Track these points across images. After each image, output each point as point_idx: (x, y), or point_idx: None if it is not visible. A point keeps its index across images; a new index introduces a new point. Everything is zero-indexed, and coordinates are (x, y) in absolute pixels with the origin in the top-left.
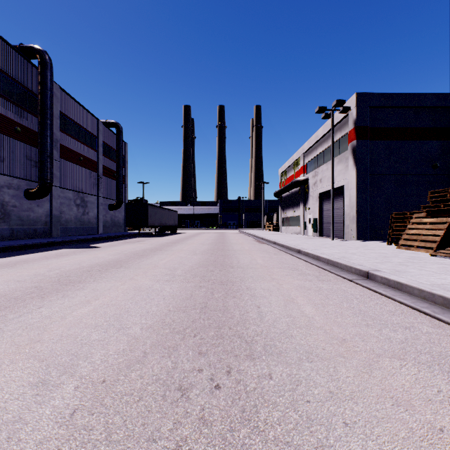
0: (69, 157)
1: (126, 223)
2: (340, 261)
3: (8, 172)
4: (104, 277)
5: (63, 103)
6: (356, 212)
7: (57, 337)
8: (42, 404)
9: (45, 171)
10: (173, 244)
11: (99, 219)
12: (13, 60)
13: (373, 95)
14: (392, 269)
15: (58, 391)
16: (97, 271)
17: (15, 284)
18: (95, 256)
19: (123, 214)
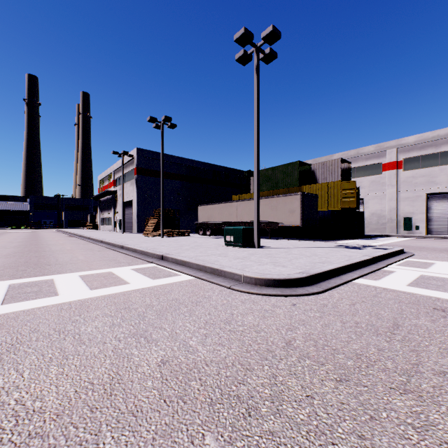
0: None
1: None
2: (98, 239)
3: None
4: None
5: None
6: (137, 217)
7: None
8: None
9: None
10: None
11: None
12: None
13: (146, 151)
14: (113, 239)
15: None
16: None
17: None
18: None
19: None
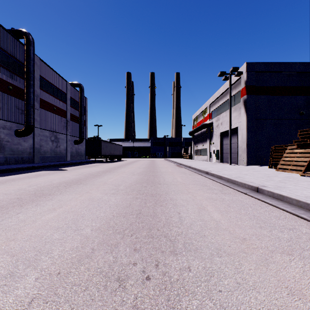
0: (47, 107)
1: (86, 153)
2: (237, 180)
3: (3, 117)
4: (68, 191)
5: (42, 70)
6: (247, 145)
7: (27, 237)
8: (7, 293)
9: (29, 117)
10: (118, 168)
11: (67, 150)
12: (6, 39)
13: (258, 63)
14: (275, 185)
15: (22, 282)
16: (63, 187)
17: (3, 196)
18: (63, 176)
19: (84, 147)
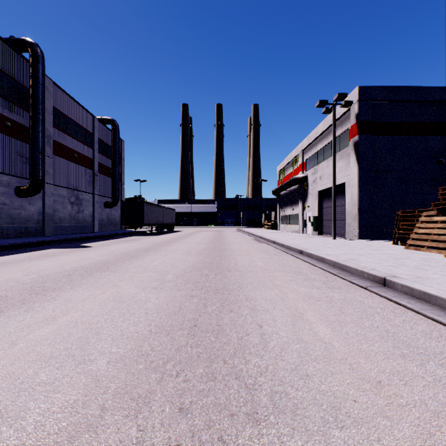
0: (63, 153)
1: (122, 221)
2: (349, 265)
3: None
4: (84, 283)
5: (57, 99)
6: (359, 210)
7: None
8: None
9: (36, 167)
10: (168, 243)
11: (94, 217)
12: (2, 53)
13: (375, 88)
14: (411, 275)
15: None
16: (78, 276)
17: None
18: (82, 257)
19: (119, 212)
